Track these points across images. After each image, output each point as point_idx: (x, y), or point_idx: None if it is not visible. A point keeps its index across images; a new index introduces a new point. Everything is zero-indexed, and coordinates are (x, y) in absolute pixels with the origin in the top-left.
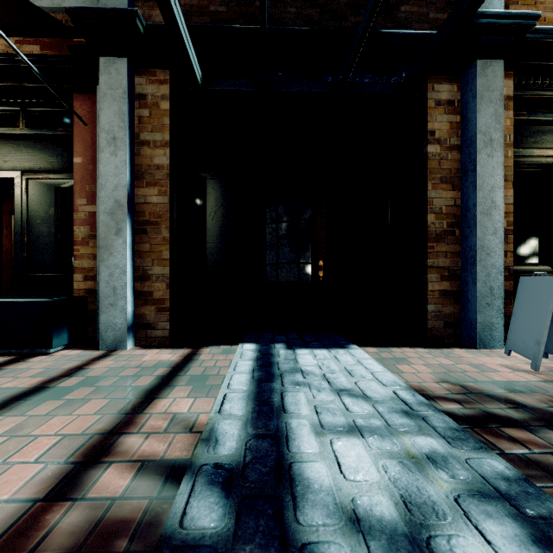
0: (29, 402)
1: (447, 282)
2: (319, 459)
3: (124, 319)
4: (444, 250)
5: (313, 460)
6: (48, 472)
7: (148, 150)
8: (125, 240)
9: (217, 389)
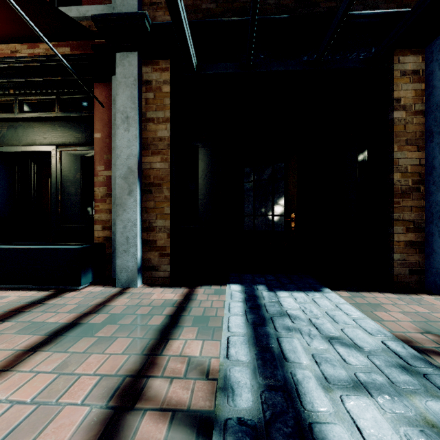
0: (69, 336)
1: (412, 234)
2: (336, 420)
3: (135, 262)
4: (409, 204)
5: (331, 422)
6: (92, 414)
7: (152, 126)
8: (136, 199)
9: (218, 330)
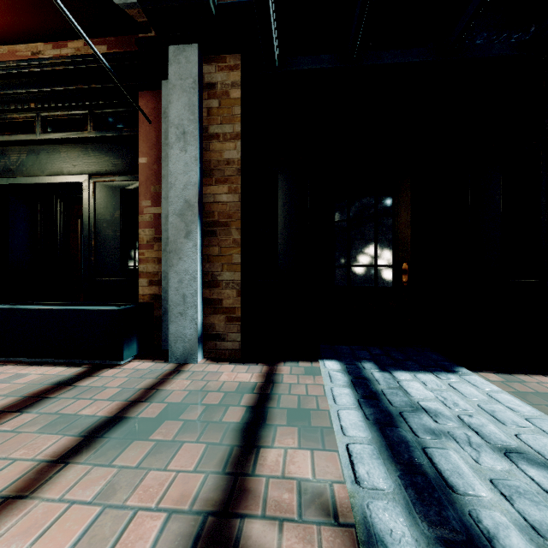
0: (112, 438)
1: None
2: None
3: (194, 329)
4: None
5: None
6: None
7: (217, 144)
8: (195, 243)
9: (327, 432)
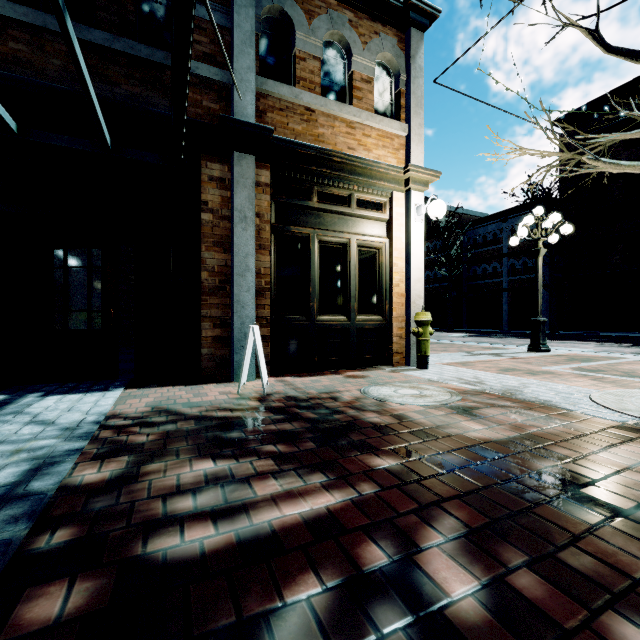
0: None
1: (219, 330)
2: None
3: None
4: (217, 302)
5: None
6: None
7: None
8: None
9: None
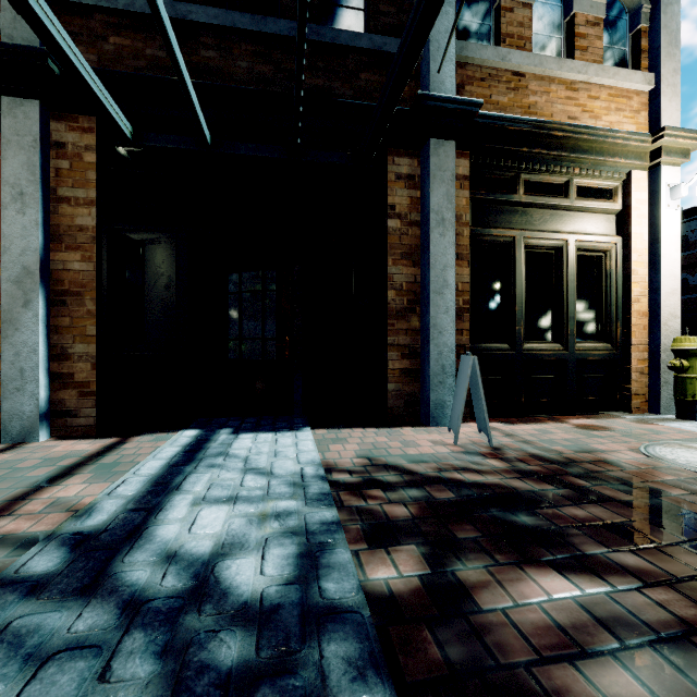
0: None
1: (407, 361)
2: (178, 522)
3: (35, 406)
4: (405, 327)
5: (171, 523)
6: None
7: (68, 208)
8: (36, 314)
9: (124, 475)
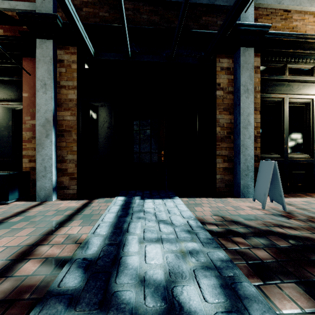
0: None
1: (226, 163)
2: (136, 254)
3: (51, 184)
4: (225, 146)
5: (133, 255)
6: None
7: (64, 91)
8: (51, 140)
9: (96, 221)
